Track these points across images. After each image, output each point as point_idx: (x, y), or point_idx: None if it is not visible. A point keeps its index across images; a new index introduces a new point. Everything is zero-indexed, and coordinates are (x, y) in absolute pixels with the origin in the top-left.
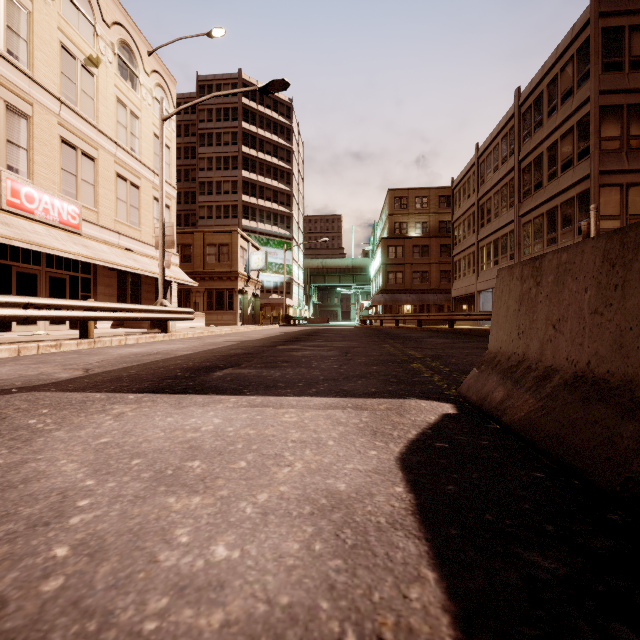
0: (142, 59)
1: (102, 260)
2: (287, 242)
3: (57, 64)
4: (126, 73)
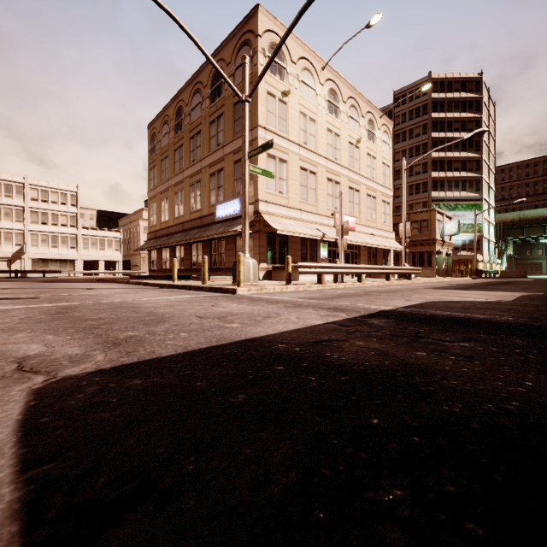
0: (377, 123)
1: (367, 243)
2: (476, 203)
3: (347, 152)
4: (370, 136)
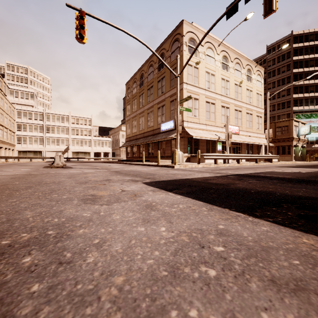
0: (253, 70)
1: (246, 141)
2: None
3: (234, 90)
4: (248, 79)
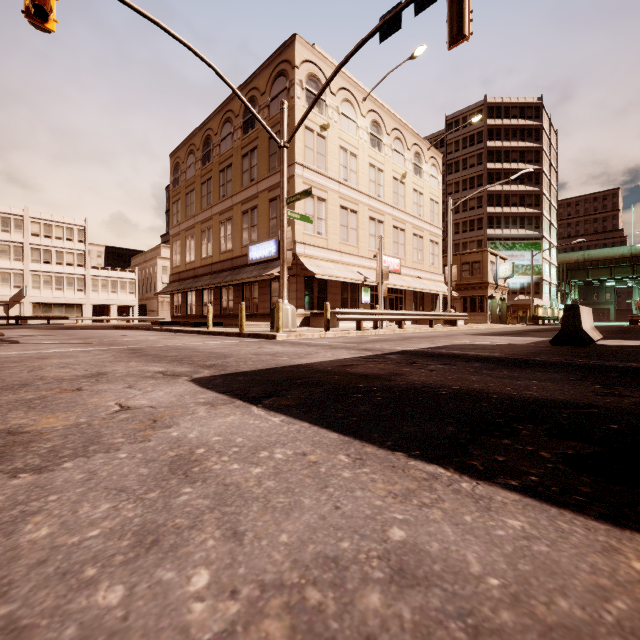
0: (424, 155)
1: (413, 288)
2: (535, 242)
3: (391, 189)
4: (417, 171)
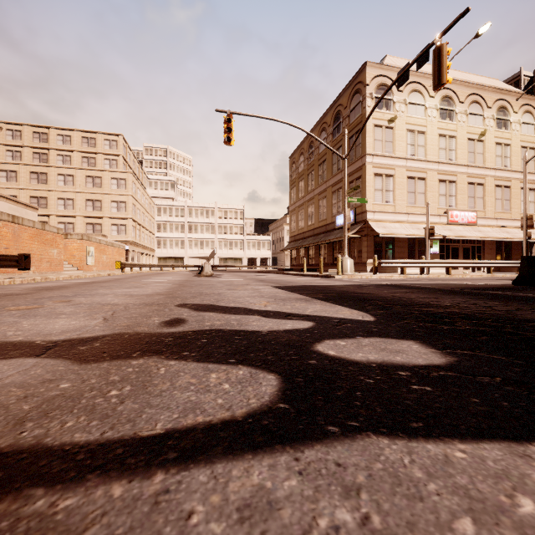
0: (512, 107)
1: (488, 237)
2: None
3: (466, 150)
4: (501, 124)
